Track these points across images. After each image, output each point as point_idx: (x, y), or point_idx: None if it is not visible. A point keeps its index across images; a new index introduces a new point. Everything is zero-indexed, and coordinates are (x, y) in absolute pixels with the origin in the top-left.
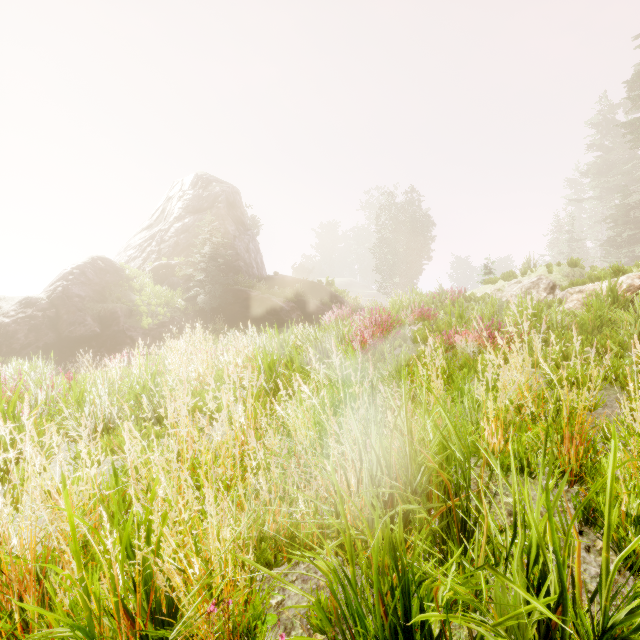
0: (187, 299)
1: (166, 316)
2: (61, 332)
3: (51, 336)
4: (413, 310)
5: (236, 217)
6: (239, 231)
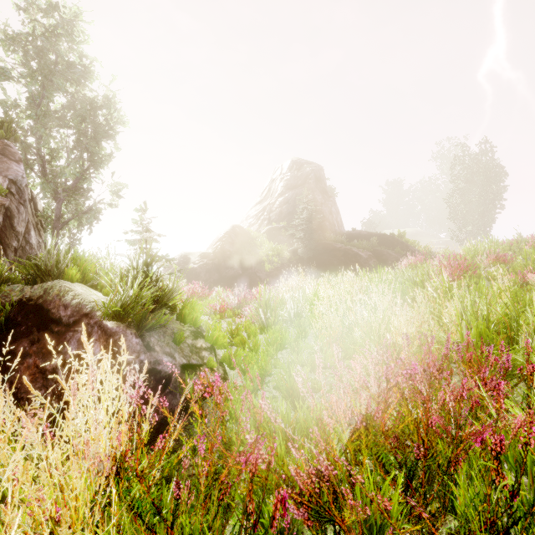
0: (289, 251)
1: (278, 263)
2: (221, 273)
3: (216, 275)
4: (488, 256)
5: (321, 188)
6: (324, 199)
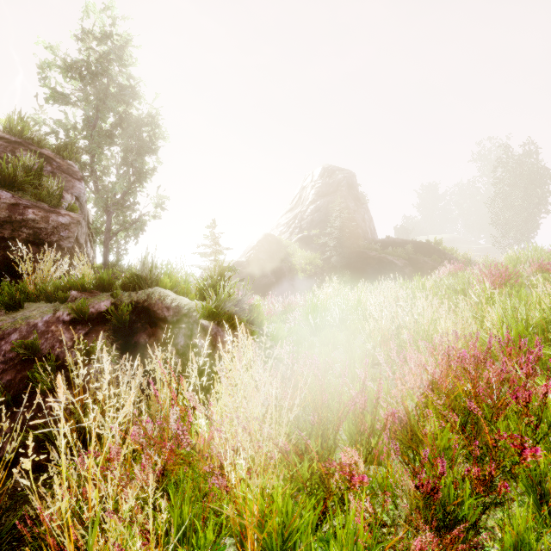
0: (322, 259)
1: (311, 271)
2: (255, 281)
3: (250, 284)
4: (531, 264)
5: (354, 195)
6: (357, 206)
